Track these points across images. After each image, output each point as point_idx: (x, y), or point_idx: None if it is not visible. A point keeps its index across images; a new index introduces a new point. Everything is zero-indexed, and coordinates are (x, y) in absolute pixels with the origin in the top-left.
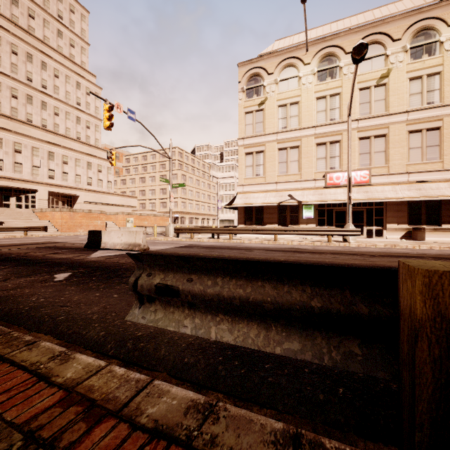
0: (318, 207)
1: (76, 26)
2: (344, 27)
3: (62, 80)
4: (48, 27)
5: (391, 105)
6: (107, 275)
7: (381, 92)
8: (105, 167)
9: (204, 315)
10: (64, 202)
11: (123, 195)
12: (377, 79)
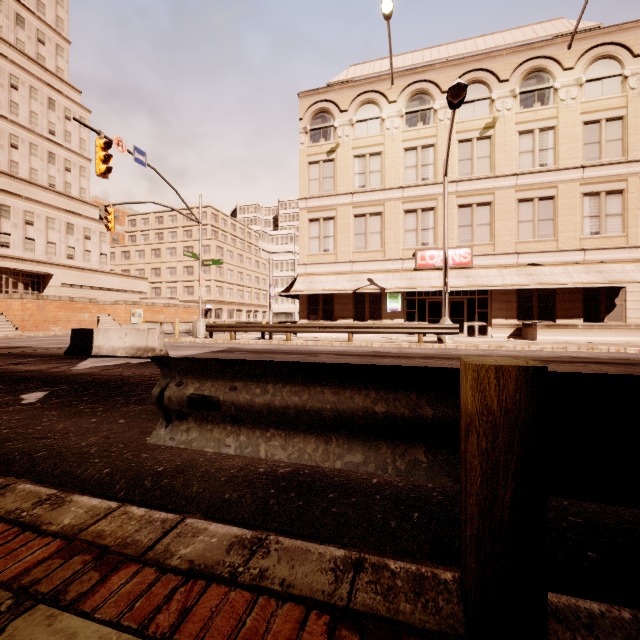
0: (407, 295)
1: (49, 11)
2: (440, 58)
3: (23, 94)
4: (0, 9)
5: (497, 165)
6: (107, 394)
7: (485, 147)
8: (96, 232)
9: (251, 431)
10: (27, 285)
11: (125, 274)
12: (481, 130)
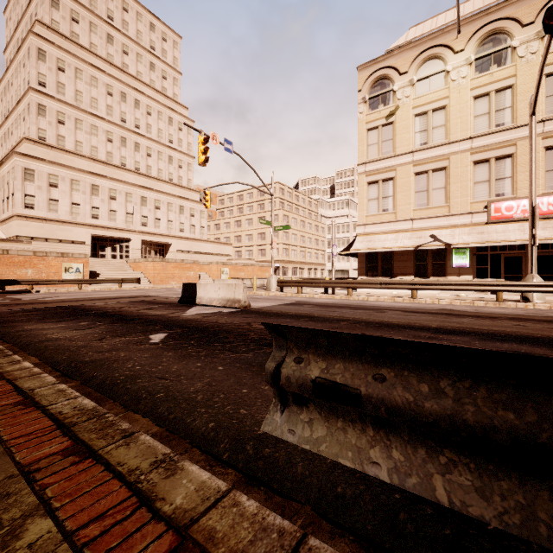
0: (477, 251)
1: (169, 55)
2: None
3: (154, 117)
4: (141, 61)
5: None
6: (207, 339)
7: None
8: (197, 211)
9: (408, 445)
10: (156, 252)
11: (217, 242)
12: None
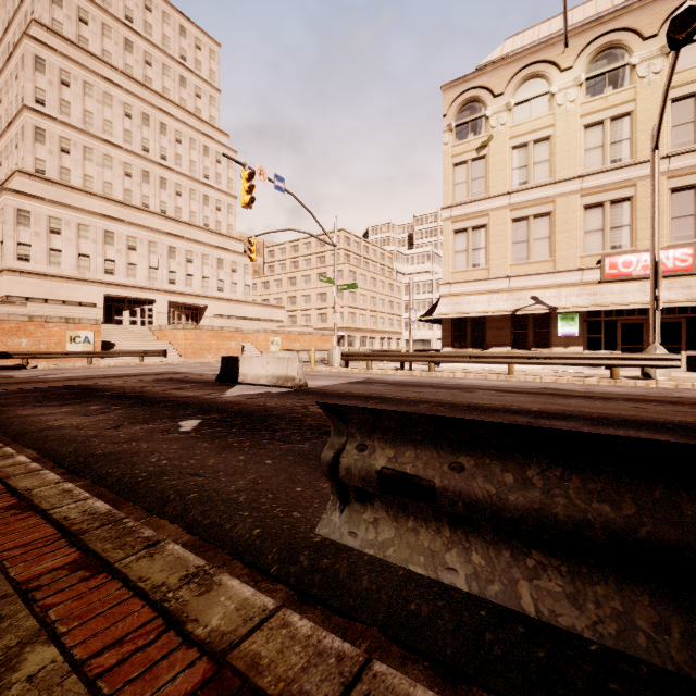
0: (588, 316)
1: (204, 67)
2: None
3: (185, 146)
4: (169, 75)
5: None
6: (252, 426)
7: None
8: (240, 265)
9: (491, 547)
10: (188, 317)
11: (265, 304)
12: None
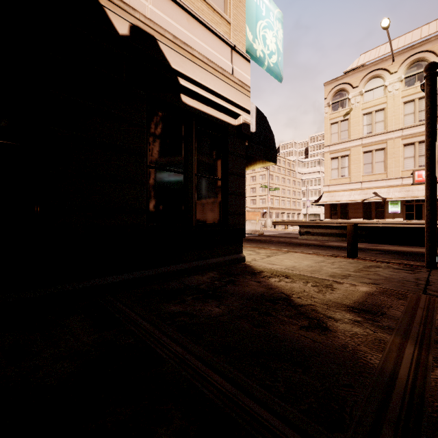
0: (406, 202)
1: None
2: (436, 31)
3: None
4: None
5: None
6: (259, 241)
7: None
8: None
9: (316, 237)
10: None
11: None
12: None
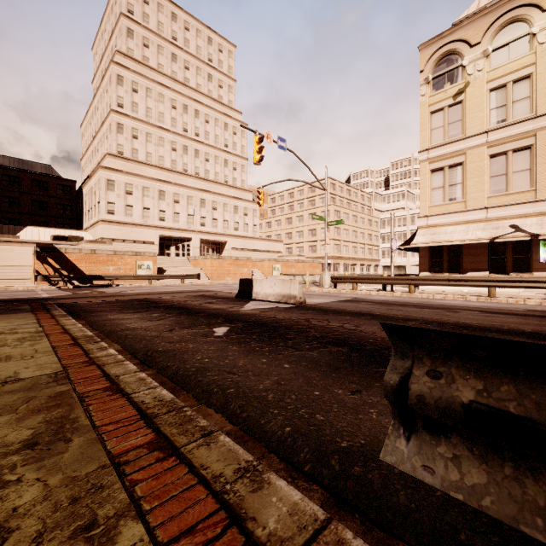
0: None
1: (224, 65)
2: None
3: (211, 124)
4: (200, 74)
5: None
6: (268, 334)
7: None
8: (250, 210)
9: None
10: (213, 250)
11: (268, 239)
12: None
